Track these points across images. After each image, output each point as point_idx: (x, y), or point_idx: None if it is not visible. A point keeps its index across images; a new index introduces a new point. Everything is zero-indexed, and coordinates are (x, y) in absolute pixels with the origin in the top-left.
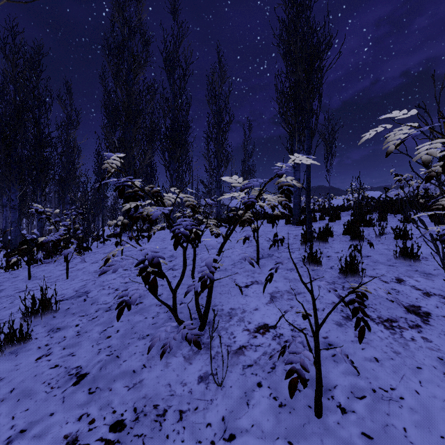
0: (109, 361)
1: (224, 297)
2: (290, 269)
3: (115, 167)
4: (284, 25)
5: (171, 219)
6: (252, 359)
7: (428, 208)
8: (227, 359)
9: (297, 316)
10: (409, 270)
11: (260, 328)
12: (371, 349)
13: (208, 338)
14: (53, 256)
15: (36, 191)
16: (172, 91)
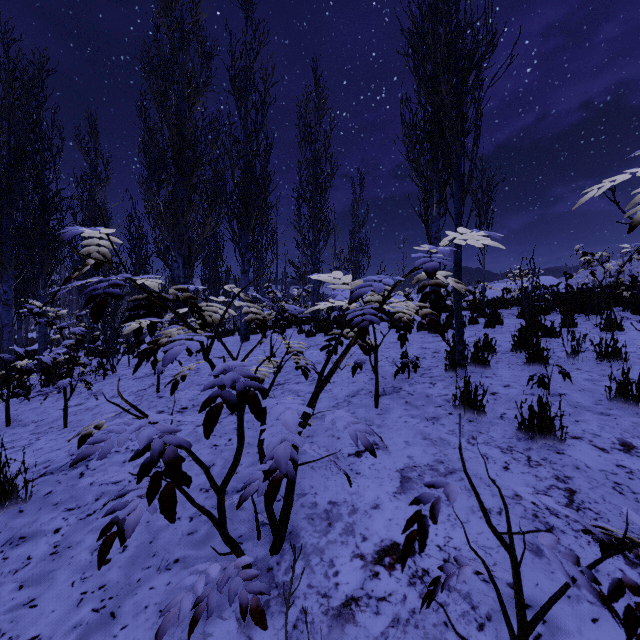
0: (94, 628)
1: (318, 477)
2: (431, 418)
3: (107, 252)
4: (414, 24)
5: (223, 343)
6: (370, 637)
7: (639, 306)
8: (320, 633)
9: (452, 527)
10: (638, 425)
11: (384, 553)
12: (612, 622)
13: (288, 572)
14: (56, 382)
15: (37, 279)
16: (244, 127)
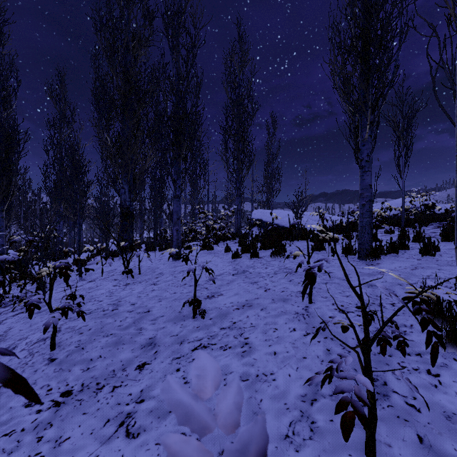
0: None
1: None
2: None
3: None
4: None
5: None
6: None
7: None
8: None
9: None
10: None
11: None
12: None
13: None
14: None
15: None
16: (176, 66)
